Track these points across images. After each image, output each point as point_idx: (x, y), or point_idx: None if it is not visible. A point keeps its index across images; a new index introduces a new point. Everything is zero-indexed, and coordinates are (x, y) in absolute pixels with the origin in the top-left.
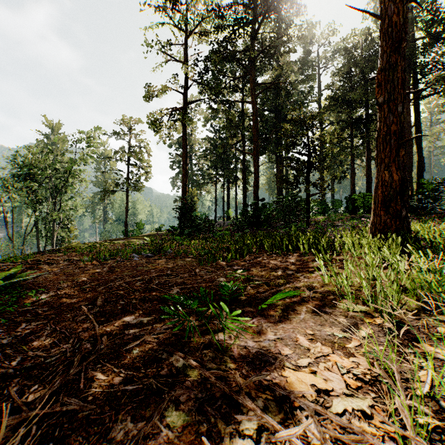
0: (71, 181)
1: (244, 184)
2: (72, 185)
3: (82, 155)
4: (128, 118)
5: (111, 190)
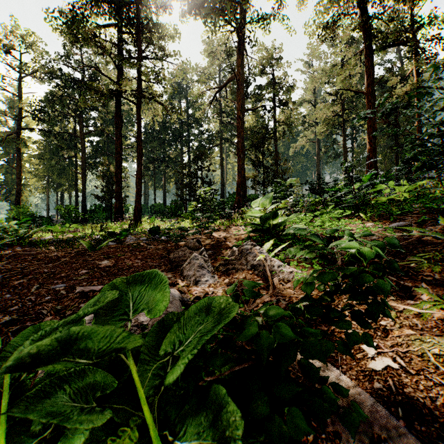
0: None
1: (76, 191)
2: None
3: None
4: None
5: None
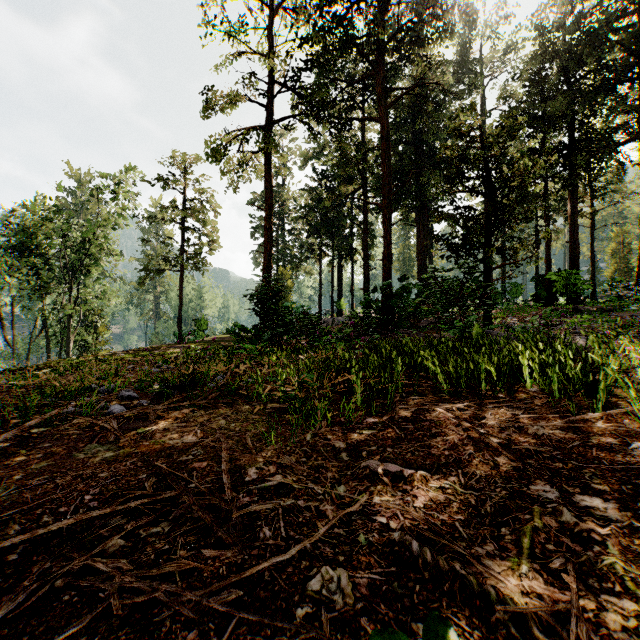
0: (99, 257)
1: (365, 258)
2: (101, 263)
3: (113, 215)
4: (184, 157)
5: (156, 270)
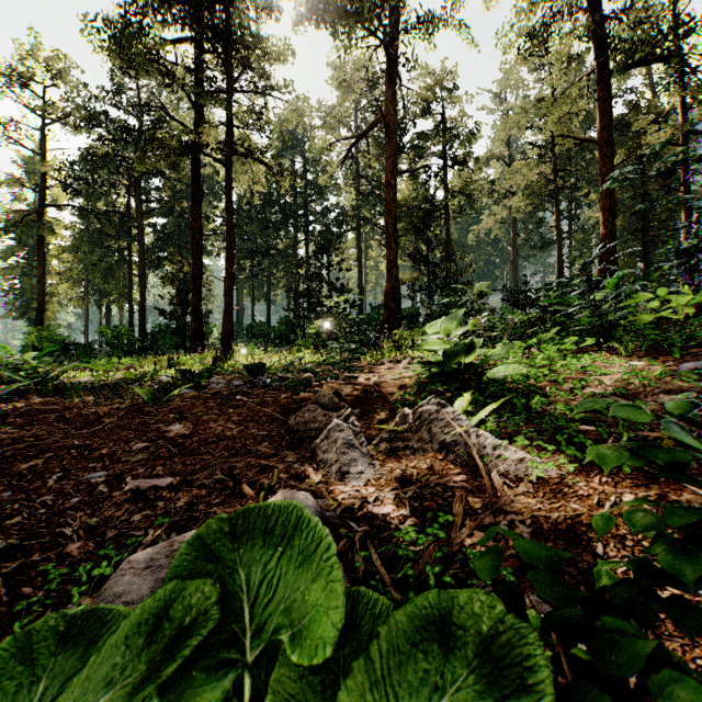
0: None
1: (131, 303)
2: None
3: None
4: None
5: None
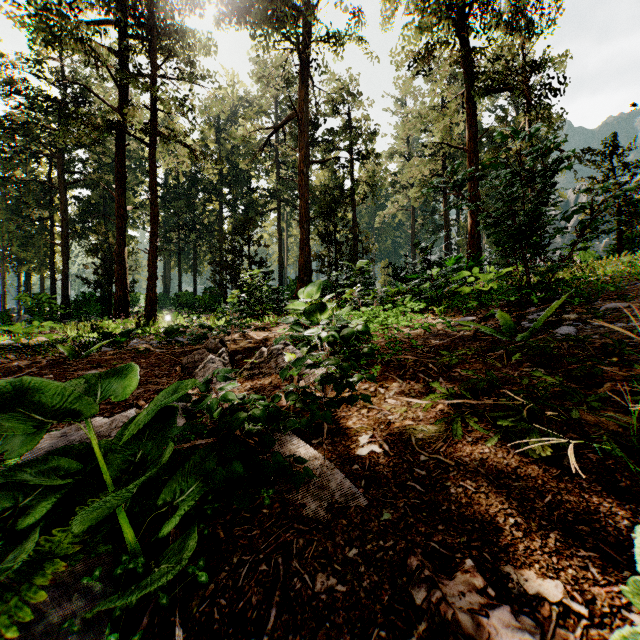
0: None
1: (53, 271)
2: None
3: None
4: None
5: None
